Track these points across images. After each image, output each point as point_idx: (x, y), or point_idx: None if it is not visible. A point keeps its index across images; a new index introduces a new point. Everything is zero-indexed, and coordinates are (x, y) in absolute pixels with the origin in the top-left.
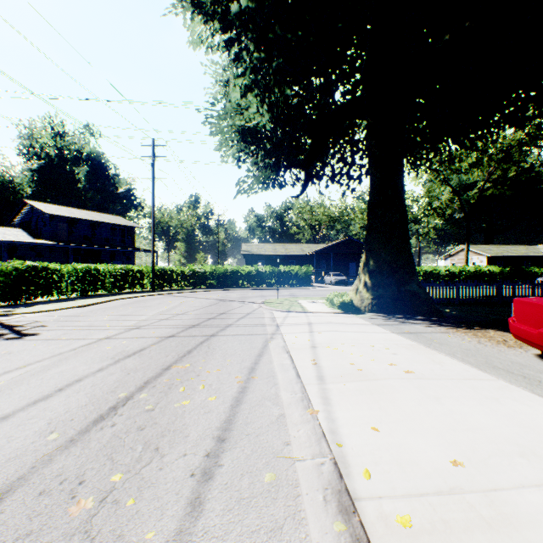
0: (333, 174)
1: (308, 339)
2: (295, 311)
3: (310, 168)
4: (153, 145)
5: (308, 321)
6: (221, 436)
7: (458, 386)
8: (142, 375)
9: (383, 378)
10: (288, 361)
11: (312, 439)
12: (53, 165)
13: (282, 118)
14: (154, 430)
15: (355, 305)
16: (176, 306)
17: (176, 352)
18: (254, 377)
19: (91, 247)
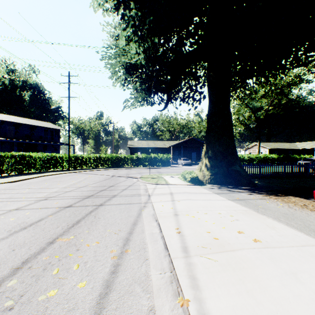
0: (184, 97)
1: (171, 207)
2: (161, 184)
3: (170, 92)
4: (69, 76)
5: (170, 191)
6: None
7: (302, 255)
8: (25, 251)
9: (238, 249)
10: (157, 229)
11: None
12: (7, 90)
13: (153, 57)
14: None
15: (199, 179)
16: (81, 181)
17: (67, 222)
18: (128, 251)
19: (29, 141)
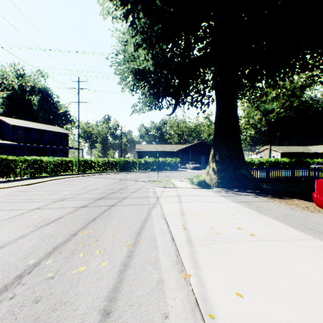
0: (192, 101)
1: (178, 208)
2: (169, 187)
3: (178, 97)
4: (79, 81)
5: (177, 194)
6: (107, 308)
7: (291, 246)
8: (54, 241)
9: (235, 241)
10: (165, 226)
11: (187, 309)
12: (16, 95)
13: (161, 63)
14: (48, 303)
15: (206, 183)
16: (92, 184)
17: (85, 219)
18: (140, 242)
19: (39, 146)
